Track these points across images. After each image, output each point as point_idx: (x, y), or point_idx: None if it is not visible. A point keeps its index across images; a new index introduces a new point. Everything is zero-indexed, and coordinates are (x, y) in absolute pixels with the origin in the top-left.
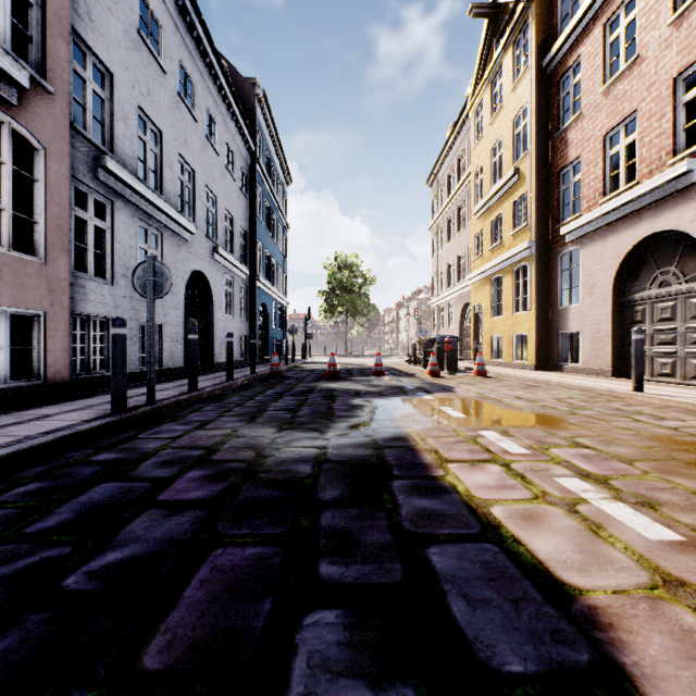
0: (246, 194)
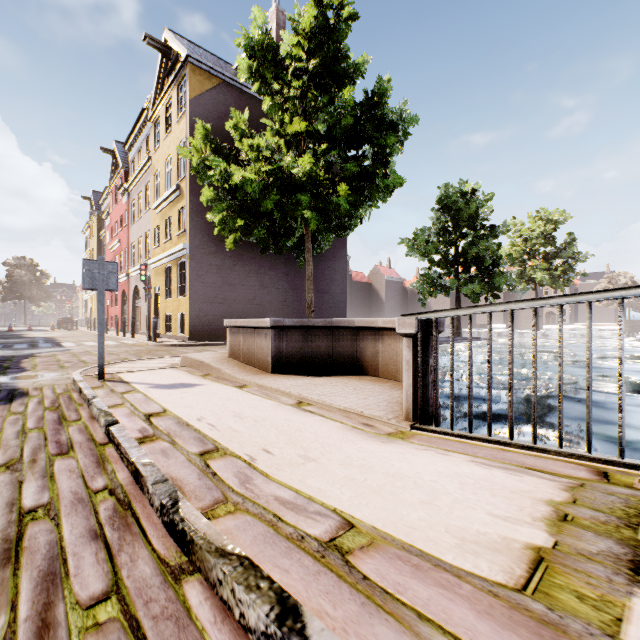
0: None
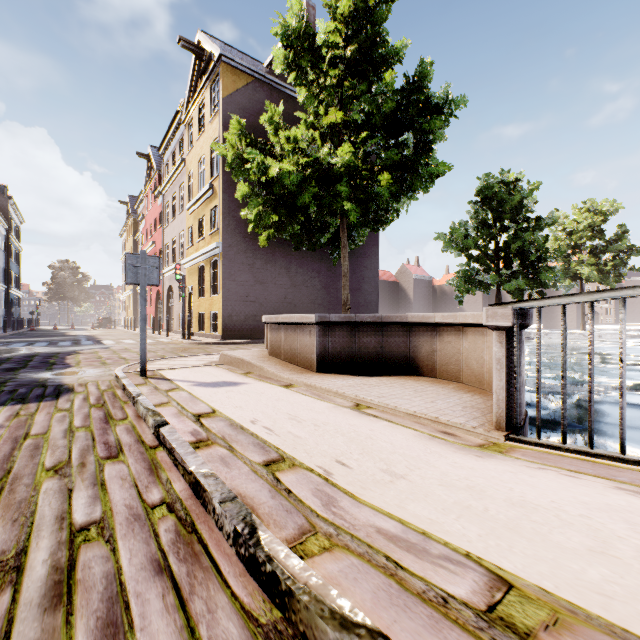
0: (4, 250)
